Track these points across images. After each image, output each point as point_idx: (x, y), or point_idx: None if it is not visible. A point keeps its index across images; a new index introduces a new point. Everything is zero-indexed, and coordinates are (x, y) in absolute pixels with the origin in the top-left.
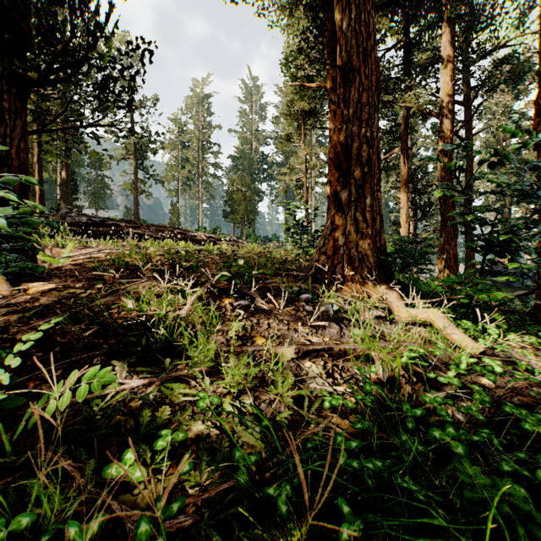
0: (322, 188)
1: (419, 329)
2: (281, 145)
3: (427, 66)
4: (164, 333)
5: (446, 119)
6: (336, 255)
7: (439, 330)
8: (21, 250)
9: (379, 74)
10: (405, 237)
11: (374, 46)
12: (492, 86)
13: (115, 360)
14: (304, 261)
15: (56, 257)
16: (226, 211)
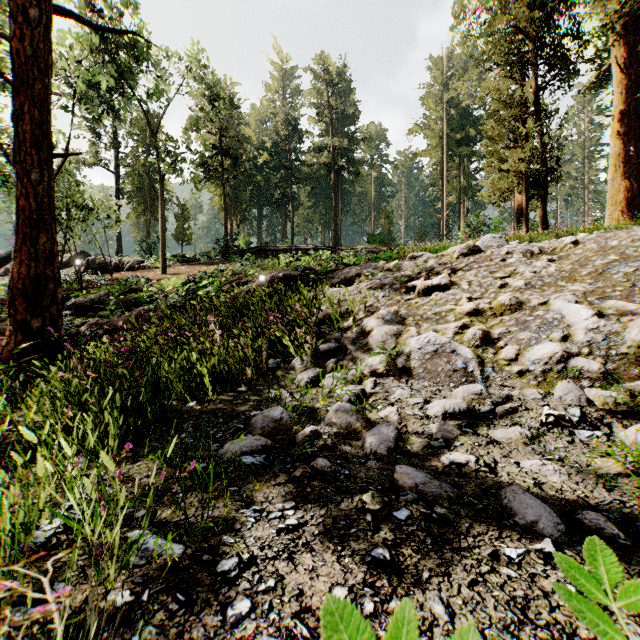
0: None
1: None
2: None
3: None
4: None
5: None
6: None
7: None
8: None
9: None
10: None
11: None
12: None
13: None
14: None
15: None
16: None
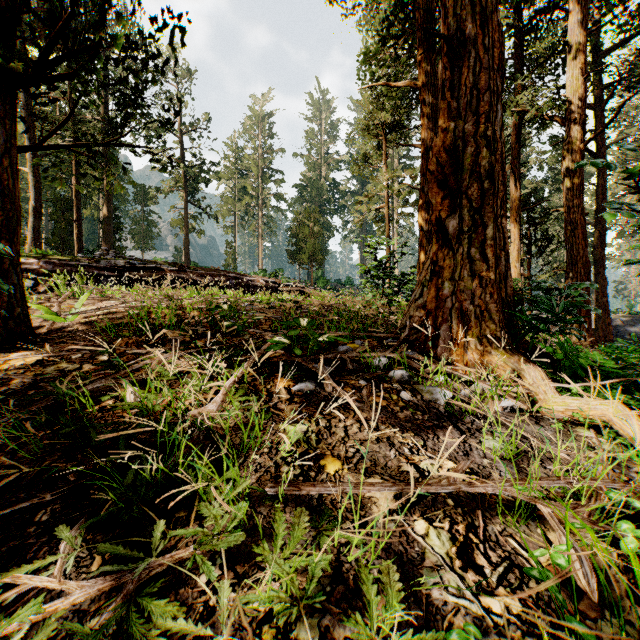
0: (406, 221)
1: (593, 437)
2: (357, 168)
3: (546, 58)
4: (160, 467)
5: (575, 125)
6: (441, 310)
7: (629, 440)
8: (4, 307)
9: (503, 48)
10: (517, 279)
11: (497, 7)
12: (633, 82)
13: (64, 524)
14: (388, 313)
15: (65, 312)
16: (291, 251)
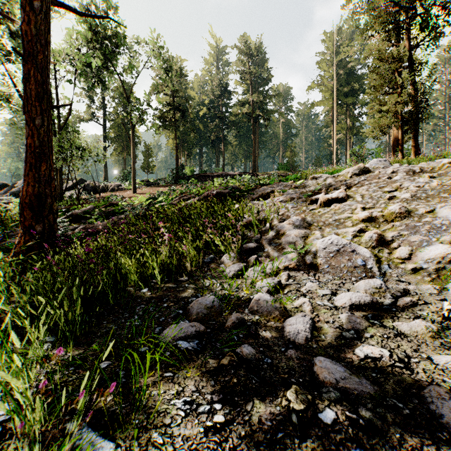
0: None
1: None
2: None
3: None
4: None
5: None
6: None
7: None
8: None
9: None
10: None
11: None
12: None
13: None
14: None
15: None
16: None
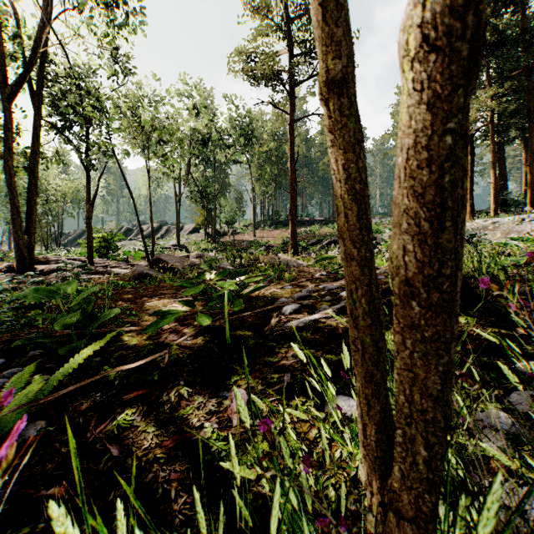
0: None
1: None
2: None
3: None
4: None
5: None
6: None
7: None
8: None
9: (505, 176)
10: None
11: (503, 173)
12: None
13: None
14: None
15: None
16: None
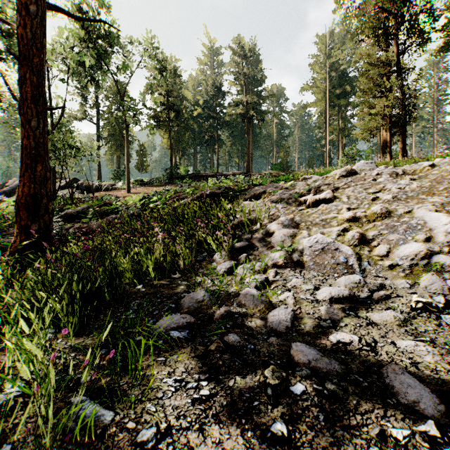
0: None
1: None
2: None
3: None
4: None
5: None
6: None
7: None
8: None
9: None
10: None
11: None
12: None
13: None
14: None
15: None
16: None
